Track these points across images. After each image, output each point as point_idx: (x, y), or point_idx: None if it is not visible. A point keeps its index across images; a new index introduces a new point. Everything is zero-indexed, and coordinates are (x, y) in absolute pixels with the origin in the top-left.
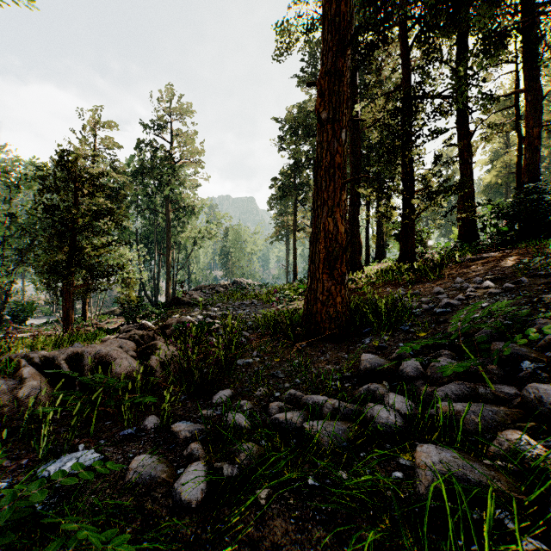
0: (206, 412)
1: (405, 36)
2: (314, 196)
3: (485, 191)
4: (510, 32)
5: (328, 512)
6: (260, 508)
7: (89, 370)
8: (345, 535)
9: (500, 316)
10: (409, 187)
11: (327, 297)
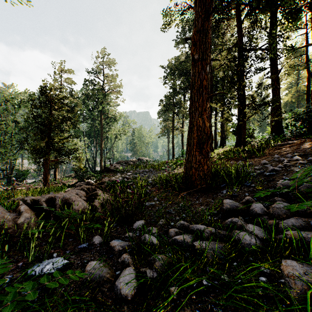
0: (130, 234)
1: (239, 14)
2: (190, 105)
3: (284, 106)
4: (304, 9)
5: (221, 305)
6: (173, 300)
7: (58, 207)
8: None
9: (310, 176)
10: (242, 102)
11: (198, 165)
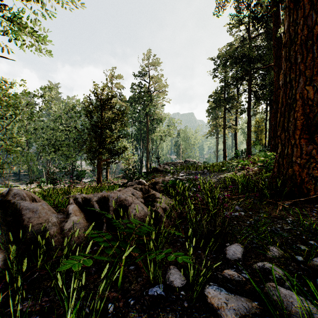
0: (232, 274)
1: None
2: (286, 71)
3: None
4: None
5: None
6: None
7: (112, 211)
8: None
9: None
10: None
11: (307, 160)
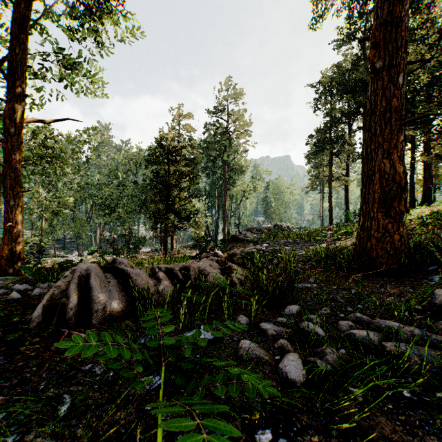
0: (282, 319)
1: None
2: (367, 141)
3: None
4: None
5: (437, 426)
6: (359, 403)
7: (193, 279)
8: None
9: None
10: None
11: (383, 234)
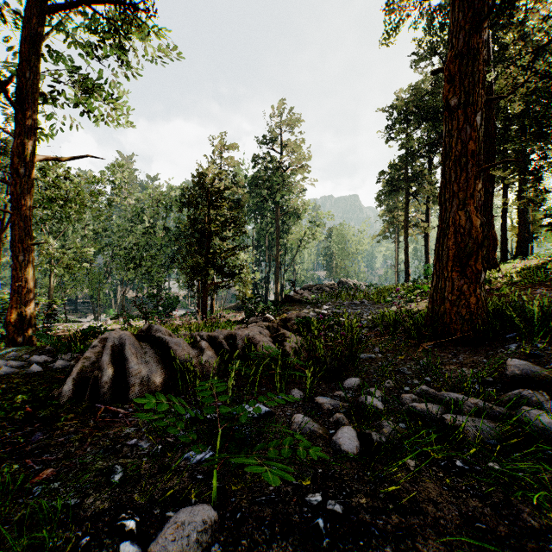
0: (340, 393)
1: None
2: (441, 189)
3: None
4: None
5: (482, 491)
6: (410, 472)
7: (240, 348)
8: (505, 513)
9: None
10: None
11: (458, 297)
